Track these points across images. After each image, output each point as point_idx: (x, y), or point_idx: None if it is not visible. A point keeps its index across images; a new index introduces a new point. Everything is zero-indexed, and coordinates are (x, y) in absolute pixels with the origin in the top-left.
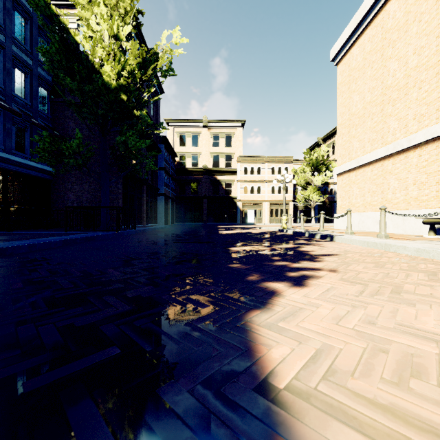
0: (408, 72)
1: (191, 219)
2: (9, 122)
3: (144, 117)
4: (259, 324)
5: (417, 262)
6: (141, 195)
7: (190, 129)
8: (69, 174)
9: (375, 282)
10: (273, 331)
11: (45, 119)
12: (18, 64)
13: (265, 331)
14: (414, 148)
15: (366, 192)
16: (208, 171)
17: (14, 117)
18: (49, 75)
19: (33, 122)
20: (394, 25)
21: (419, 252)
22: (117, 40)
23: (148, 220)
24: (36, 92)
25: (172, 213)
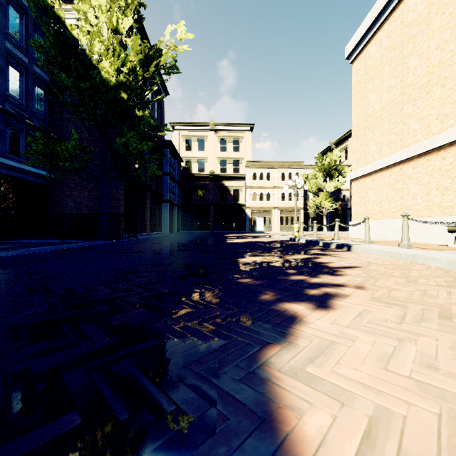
0: (430, 69)
1: (197, 227)
2: (3, 123)
3: (146, 118)
4: (280, 368)
5: (453, 276)
6: (145, 202)
7: (196, 133)
8: (68, 180)
9: (415, 303)
10: (301, 380)
11: (41, 121)
12: (13, 62)
13: (289, 382)
14: (437, 150)
15: (384, 198)
16: (215, 177)
17: (7, 119)
18: (46, 75)
19: (28, 123)
20: (414, 18)
21: (452, 264)
22: (116, 34)
23: (152, 228)
24: (32, 92)
25: (178, 221)
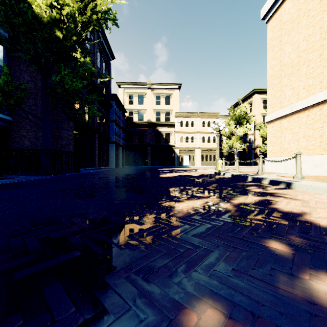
0: None
1: (138, 163)
2: None
3: (87, 64)
4: None
5: None
6: (94, 142)
7: (137, 90)
8: (24, 122)
9: None
10: None
11: (0, 71)
12: None
13: None
14: None
15: (301, 137)
16: (152, 124)
17: None
18: (5, 32)
19: None
20: None
21: None
22: None
23: (101, 163)
24: None
25: (123, 158)
